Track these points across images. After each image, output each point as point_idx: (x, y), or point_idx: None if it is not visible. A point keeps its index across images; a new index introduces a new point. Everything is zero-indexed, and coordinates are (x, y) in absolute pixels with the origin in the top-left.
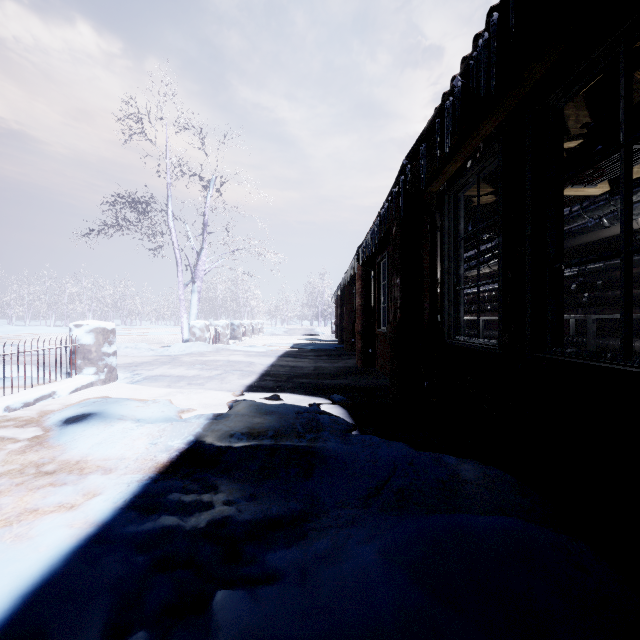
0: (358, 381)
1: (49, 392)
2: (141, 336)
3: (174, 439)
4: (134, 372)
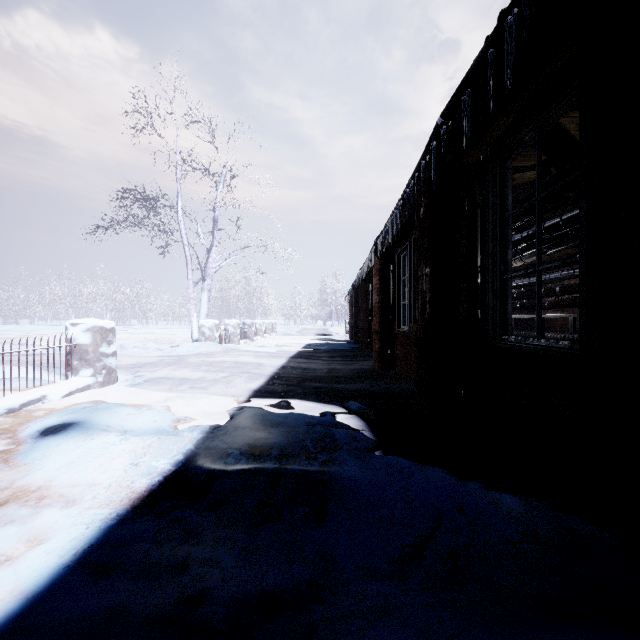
0: (377, 386)
1: (38, 396)
2: (154, 336)
3: (160, 459)
4: (136, 374)
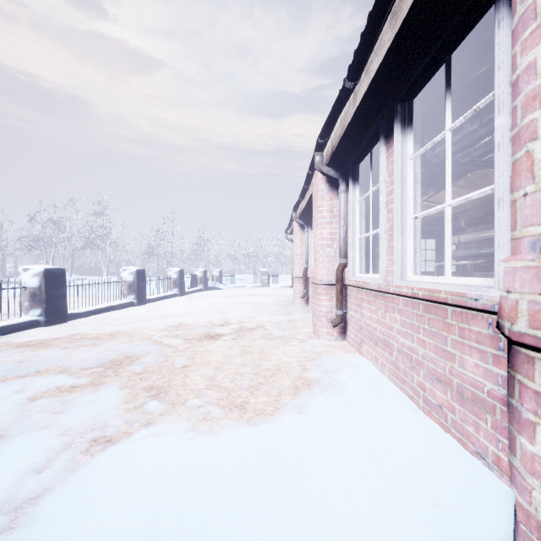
0: None
1: None
2: None
3: None
4: None
